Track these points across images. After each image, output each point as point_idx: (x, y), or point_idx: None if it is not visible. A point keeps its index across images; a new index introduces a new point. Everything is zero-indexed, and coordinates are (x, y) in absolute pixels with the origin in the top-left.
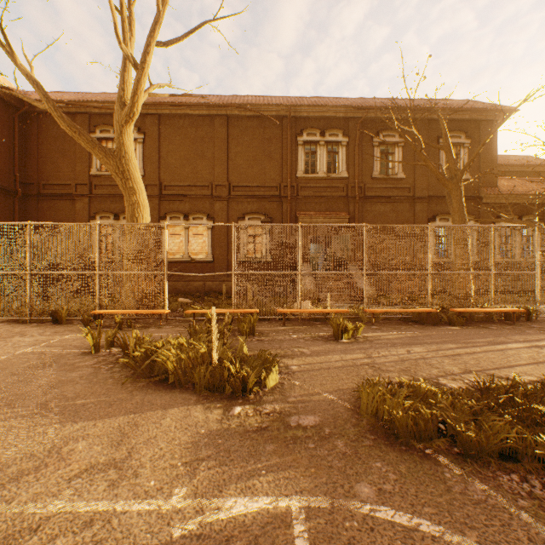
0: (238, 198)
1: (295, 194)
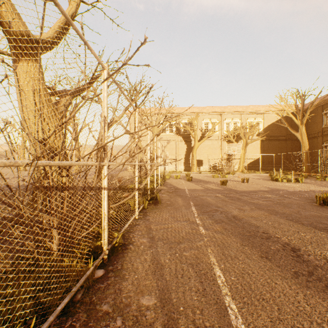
0: None
1: None
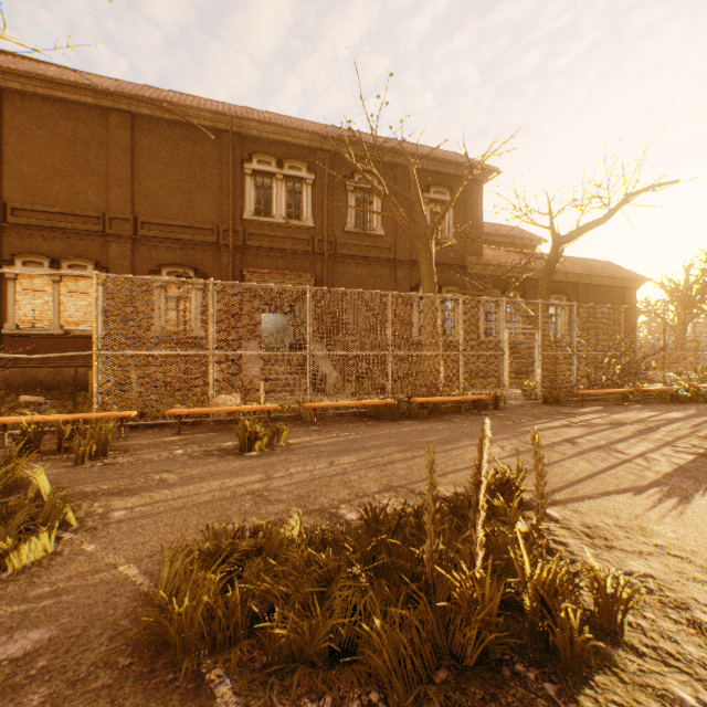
0: (151, 241)
1: (240, 243)
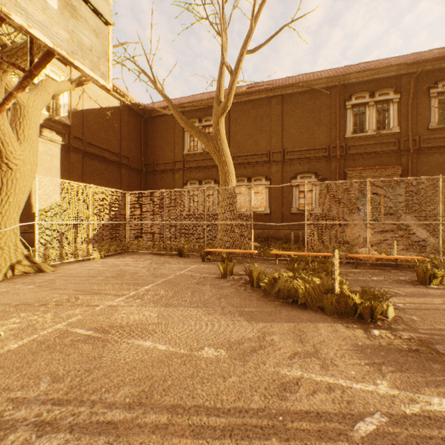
0: (291, 161)
1: (343, 153)
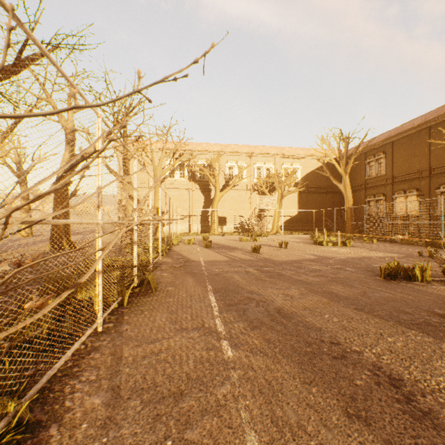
0: (436, 175)
1: None
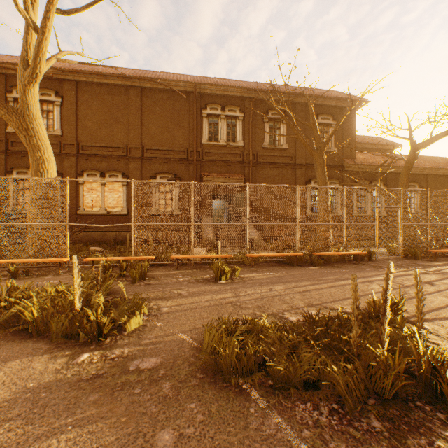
0: (151, 160)
1: (200, 158)
